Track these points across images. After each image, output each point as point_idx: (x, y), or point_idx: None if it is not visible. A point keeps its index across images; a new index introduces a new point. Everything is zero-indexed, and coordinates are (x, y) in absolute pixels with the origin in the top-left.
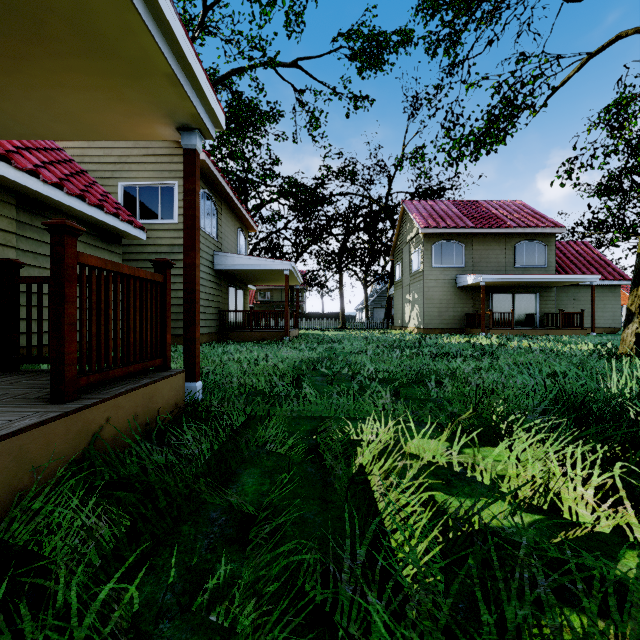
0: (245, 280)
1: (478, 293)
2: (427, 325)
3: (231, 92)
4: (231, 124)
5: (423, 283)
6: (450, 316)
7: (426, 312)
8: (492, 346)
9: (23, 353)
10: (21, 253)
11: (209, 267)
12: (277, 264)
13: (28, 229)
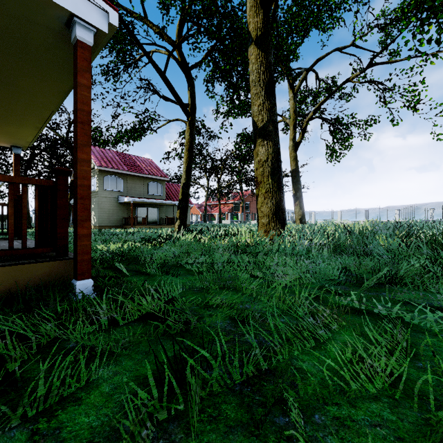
0: None
1: (130, 206)
2: (101, 224)
3: None
4: None
5: (98, 199)
6: (115, 219)
7: (100, 216)
8: (134, 232)
9: None
10: None
11: None
12: None
13: None
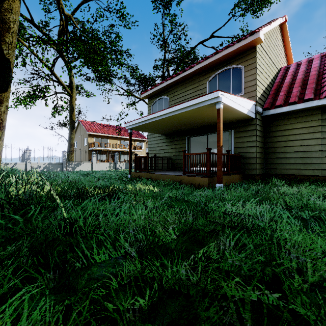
0: None
1: None
2: None
3: None
4: None
5: None
6: None
7: None
8: None
9: (324, 179)
10: (324, 133)
11: None
12: None
13: None
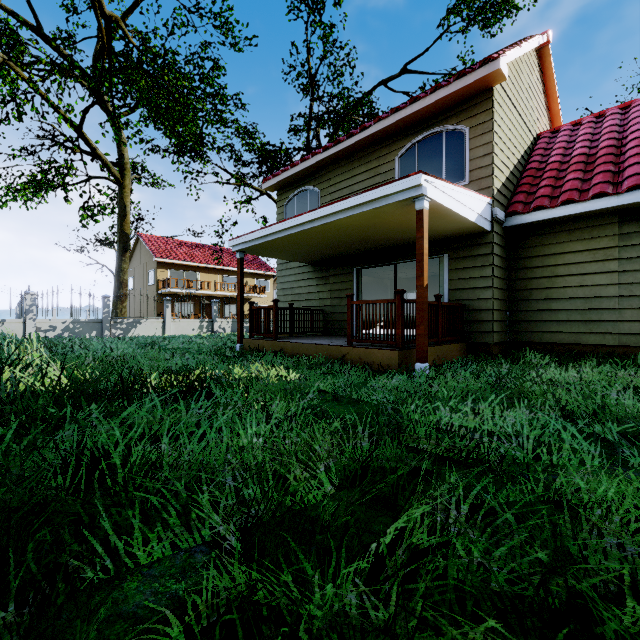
0: None
1: None
2: None
3: None
4: None
5: None
6: None
7: None
8: None
9: (625, 351)
10: (625, 262)
11: None
12: None
13: (635, 237)
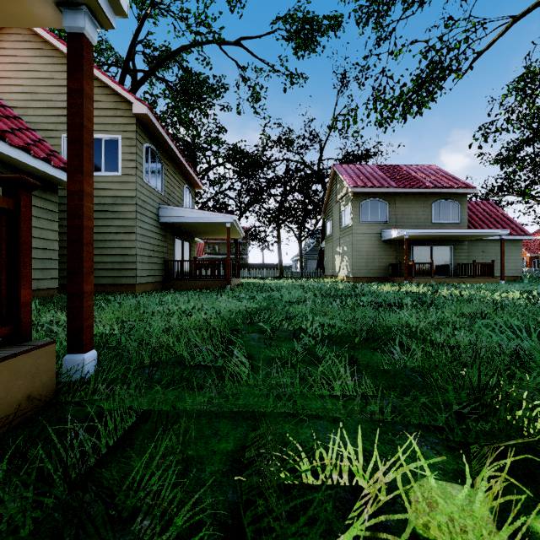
0: (191, 233)
1: (400, 246)
2: (356, 274)
3: (181, 67)
4: (182, 96)
5: (352, 237)
6: (376, 266)
7: (355, 263)
8: (425, 294)
9: None
10: None
11: (154, 219)
12: (219, 217)
13: None
